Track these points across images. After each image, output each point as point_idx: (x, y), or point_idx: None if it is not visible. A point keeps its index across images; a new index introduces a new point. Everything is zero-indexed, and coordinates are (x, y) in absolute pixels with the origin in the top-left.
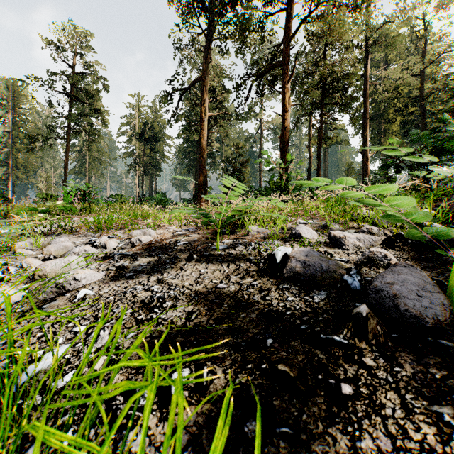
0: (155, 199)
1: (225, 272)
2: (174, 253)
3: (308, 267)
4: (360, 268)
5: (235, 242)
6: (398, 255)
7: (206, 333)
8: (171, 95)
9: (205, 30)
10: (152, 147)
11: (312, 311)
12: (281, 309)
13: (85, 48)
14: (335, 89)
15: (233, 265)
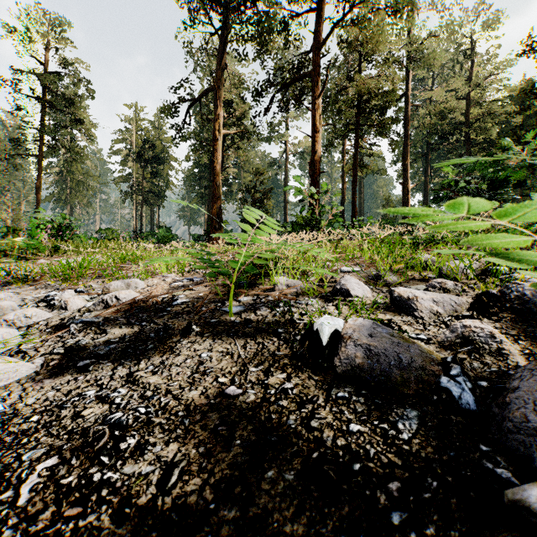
0: (157, 235)
1: (239, 359)
2: (165, 320)
3: (377, 357)
4: (461, 360)
5: (256, 301)
6: (501, 330)
7: (193, 533)
8: (177, 106)
9: (219, 30)
10: (154, 171)
11: (402, 464)
12: (342, 456)
13: (65, 42)
14: (373, 109)
15: (252, 344)
